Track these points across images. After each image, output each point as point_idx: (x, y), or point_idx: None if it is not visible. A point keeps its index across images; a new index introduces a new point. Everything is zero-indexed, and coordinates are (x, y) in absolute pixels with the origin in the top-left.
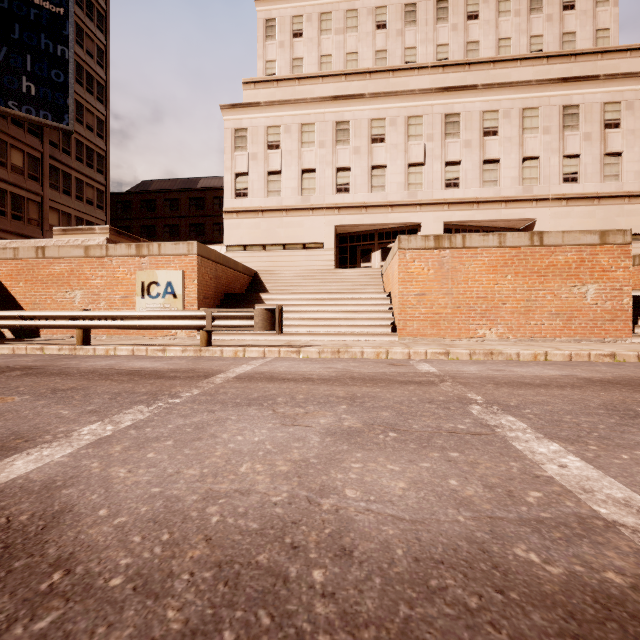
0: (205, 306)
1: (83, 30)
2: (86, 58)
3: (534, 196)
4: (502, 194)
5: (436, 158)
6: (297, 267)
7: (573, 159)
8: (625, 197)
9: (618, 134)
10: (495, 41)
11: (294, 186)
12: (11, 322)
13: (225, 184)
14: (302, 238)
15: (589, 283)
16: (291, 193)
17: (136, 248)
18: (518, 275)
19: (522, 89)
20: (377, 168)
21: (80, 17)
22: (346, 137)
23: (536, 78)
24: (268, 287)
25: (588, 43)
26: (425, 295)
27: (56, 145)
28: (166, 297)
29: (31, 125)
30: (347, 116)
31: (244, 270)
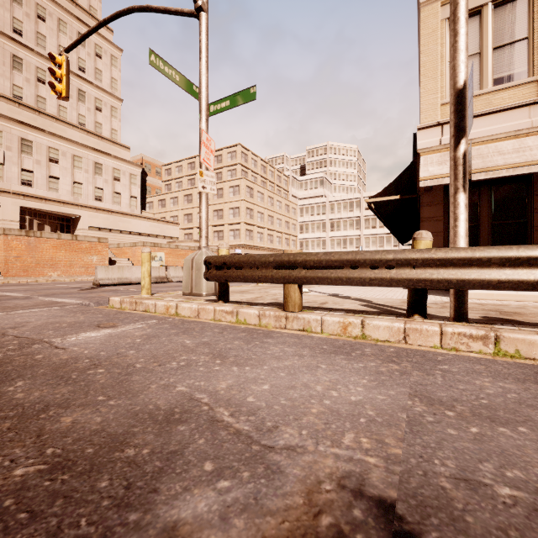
0: None
1: None
2: None
3: (80, 203)
4: (62, 198)
5: (14, 163)
6: None
7: (100, 190)
8: (122, 214)
9: (120, 184)
10: (57, 105)
11: None
12: None
13: None
14: None
15: (95, 256)
16: None
17: None
18: (67, 251)
19: (73, 144)
20: None
21: None
22: None
23: (82, 139)
24: None
25: (108, 133)
26: (20, 257)
27: None
28: None
29: None
30: None
31: None
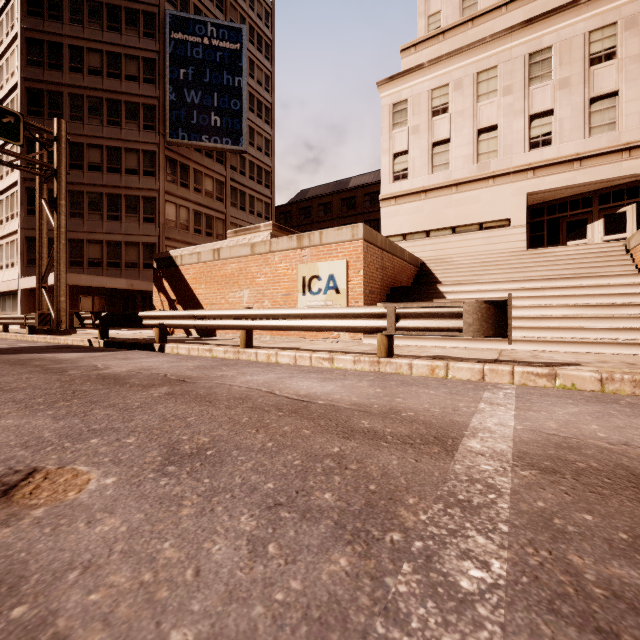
0: (371, 303)
1: (254, 63)
2: (256, 87)
3: None
4: None
5: None
6: (471, 254)
7: None
8: None
9: None
10: None
11: (467, 153)
12: (187, 322)
13: (382, 169)
14: (478, 216)
15: None
16: (463, 163)
17: (297, 240)
18: None
19: None
20: (600, 100)
21: (252, 52)
22: (545, 70)
23: None
24: (441, 278)
25: None
26: None
27: (235, 169)
28: (328, 293)
29: (218, 155)
30: (547, 41)
31: (410, 259)
